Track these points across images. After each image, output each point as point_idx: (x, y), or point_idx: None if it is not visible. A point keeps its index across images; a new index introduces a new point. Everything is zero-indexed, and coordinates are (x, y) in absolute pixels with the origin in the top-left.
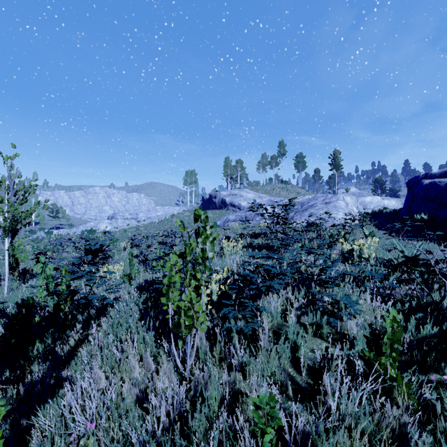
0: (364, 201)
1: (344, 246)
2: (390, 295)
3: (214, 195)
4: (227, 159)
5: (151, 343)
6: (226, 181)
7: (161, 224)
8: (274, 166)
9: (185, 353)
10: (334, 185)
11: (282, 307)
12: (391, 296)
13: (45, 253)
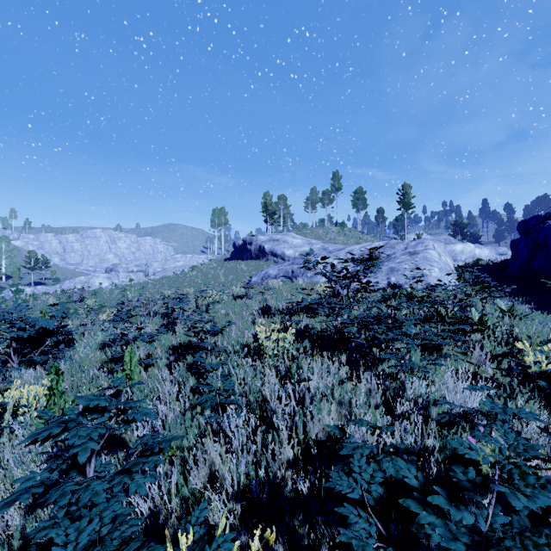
0: (454, 250)
1: (530, 360)
2: None
3: (249, 240)
4: (266, 194)
5: None
6: (265, 222)
7: (176, 280)
8: (326, 204)
9: None
10: (401, 229)
11: None
12: None
13: None
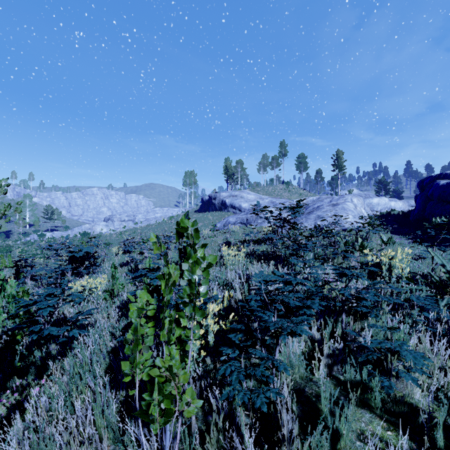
0: (371, 203)
1: (369, 258)
2: (449, 332)
3: (214, 196)
4: (227, 160)
5: (114, 420)
6: (226, 182)
7: (159, 226)
8: (275, 167)
9: (163, 443)
10: (336, 186)
11: (303, 349)
12: (449, 332)
13: (25, 260)
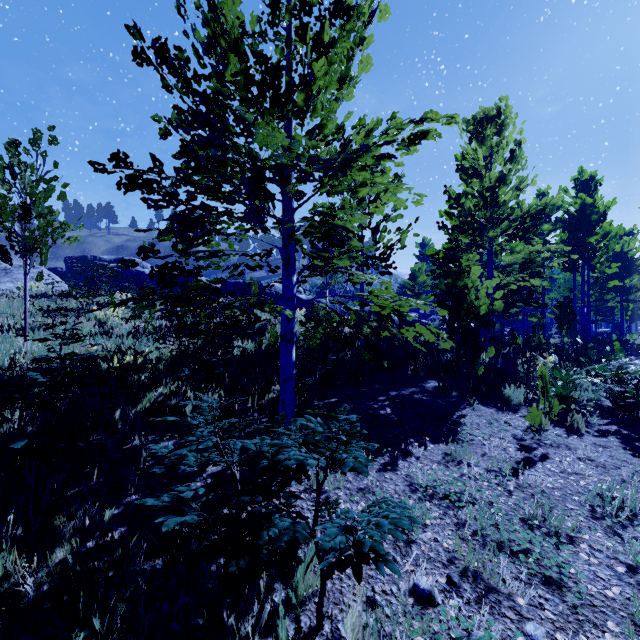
0: None
1: None
2: None
3: None
4: None
5: None
6: None
7: None
8: None
9: None
10: None
11: None
12: None
13: None
